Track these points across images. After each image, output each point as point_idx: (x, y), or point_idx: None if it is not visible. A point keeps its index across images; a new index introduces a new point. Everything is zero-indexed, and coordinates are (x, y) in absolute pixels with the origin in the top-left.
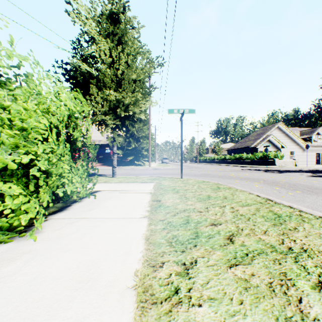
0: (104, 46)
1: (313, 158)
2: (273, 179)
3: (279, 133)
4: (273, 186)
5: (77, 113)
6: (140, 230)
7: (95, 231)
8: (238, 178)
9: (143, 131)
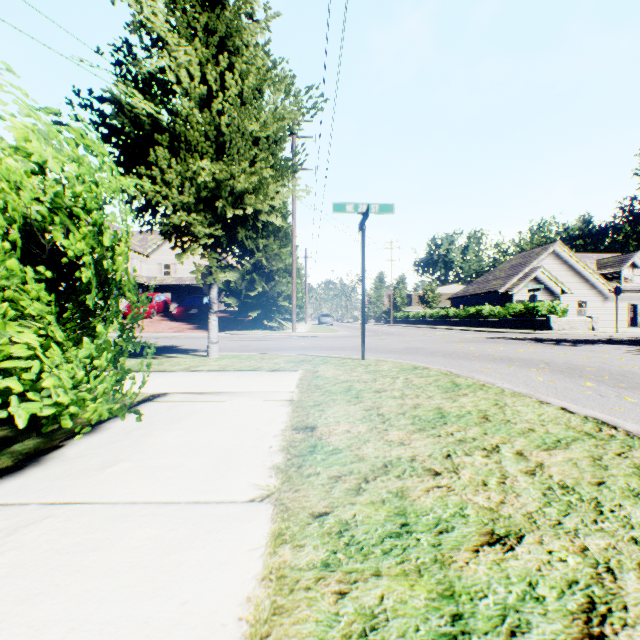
0: (187, 54)
1: (624, 315)
2: (565, 360)
3: (556, 263)
4: (576, 378)
5: (76, 184)
6: (237, 576)
7: (71, 581)
8: (486, 358)
9: (280, 259)
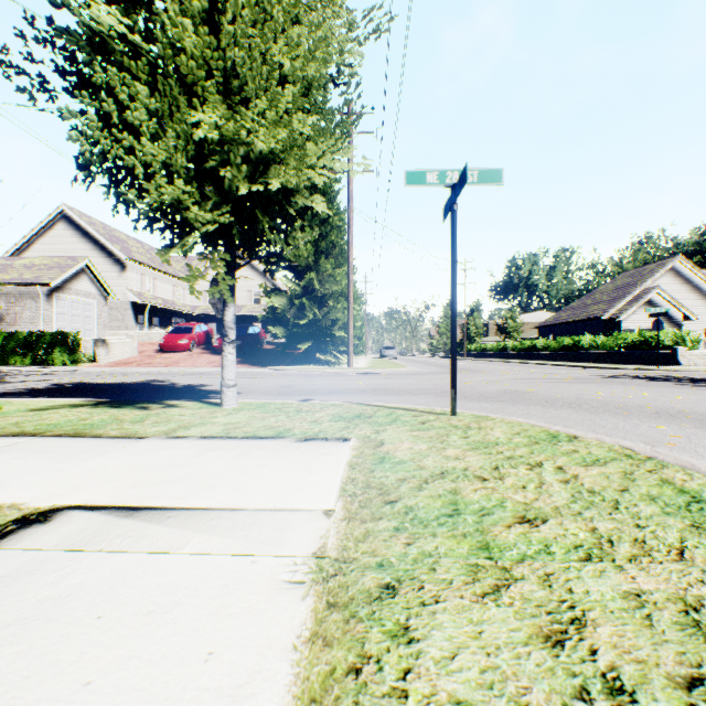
0: None
1: None
2: None
3: (676, 282)
4: None
5: None
6: None
7: None
8: (643, 411)
9: (334, 280)
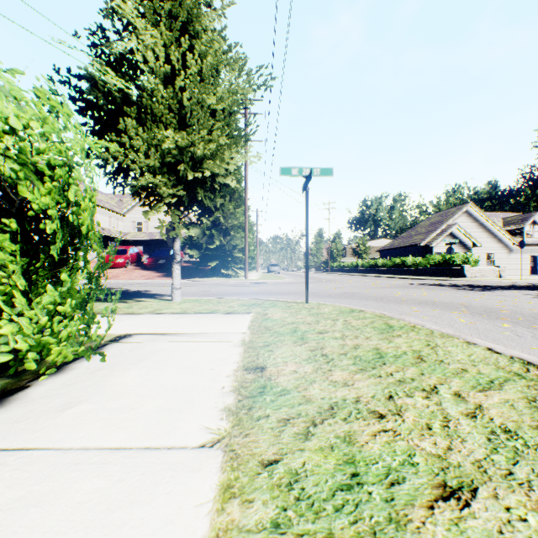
0: (153, 37)
1: (526, 265)
2: (481, 304)
3: (468, 221)
4: (494, 320)
5: (40, 141)
6: None
7: None
8: (413, 301)
9: (235, 217)
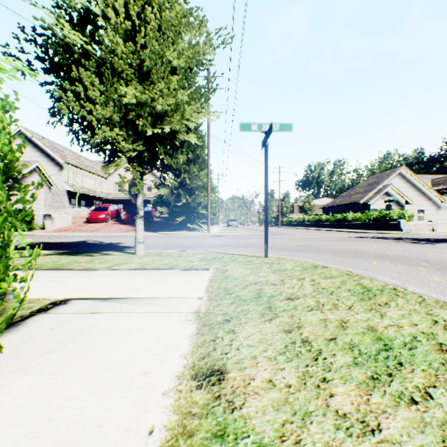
0: None
1: None
2: (438, 258)
3: (401, 182)
4: None
5: None
6: None
7: None
8: (368, 255)
9: (199, 178)
